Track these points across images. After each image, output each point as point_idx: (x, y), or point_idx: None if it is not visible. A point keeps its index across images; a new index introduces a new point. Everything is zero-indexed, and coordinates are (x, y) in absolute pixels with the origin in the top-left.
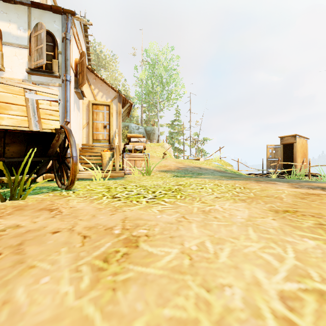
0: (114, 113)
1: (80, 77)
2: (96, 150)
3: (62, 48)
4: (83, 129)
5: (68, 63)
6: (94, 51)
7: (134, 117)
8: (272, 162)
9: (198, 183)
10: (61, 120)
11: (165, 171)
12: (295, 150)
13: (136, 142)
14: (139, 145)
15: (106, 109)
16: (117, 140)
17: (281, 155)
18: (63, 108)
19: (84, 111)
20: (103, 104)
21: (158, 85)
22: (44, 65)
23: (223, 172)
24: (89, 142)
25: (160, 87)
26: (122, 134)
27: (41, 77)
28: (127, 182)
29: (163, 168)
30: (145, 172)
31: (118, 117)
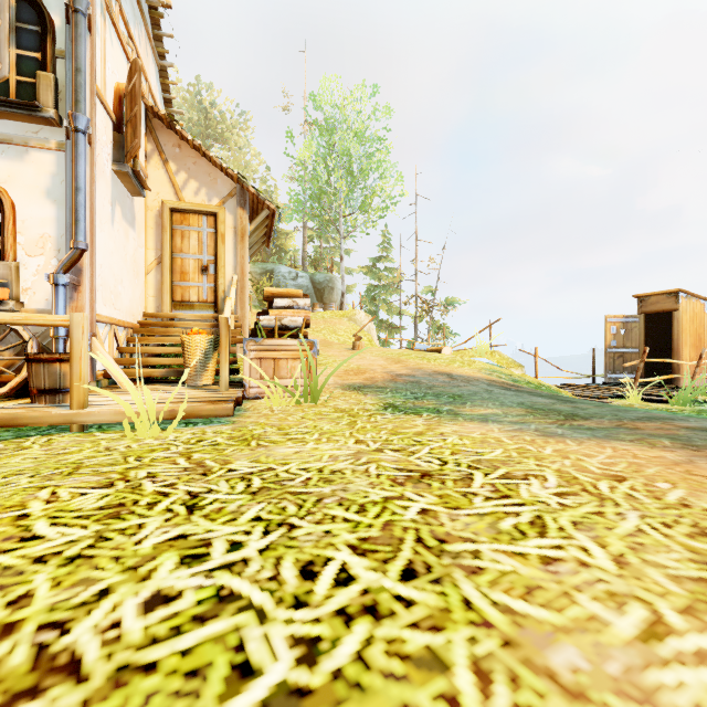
0: (228, 234)
1: (129, 132)
2: (178, 329)
3: (67, 40)
4: (148, 275)
5: (81, 82)
6: (199, 102)
7: (287, 252)
8: (618, 356)
9: (491, 465)
10: (65, 245)
11: (360, 389)
12: (678, 327)
13: (286, 309)
14: (295, 316)
15: (208, 224)
16: (232, 303)
17: (641, 339)
18: (70, 212)
19: (151, 229)
20: (200, 211)
21: (341, 177)
22: (12, 87)
23: (515, 388)
24: (162, 308)
25: (347, 181)
26: (258, 290)
27: (5, 123)
28: (233, 441)
29: (353, 379)
30: (304, 394)
31: (239, 244)
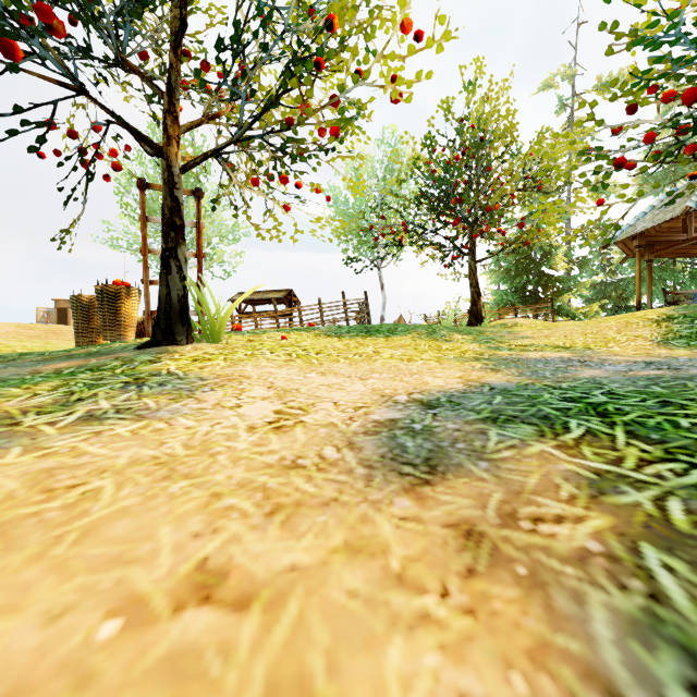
0: None
1: None
2: None
3: None
4: None
5: None
6: None
7: None
8: None
9: None
10: None
11: None
12: (70, 315)
13: None
14: None
15: None
16: None
17: (56, 320)
18: None
19: None
20: None
21: None
22: None
23: None
24: None
25: None
26: None
27: None
28: None
29: None
30: None
31: None
